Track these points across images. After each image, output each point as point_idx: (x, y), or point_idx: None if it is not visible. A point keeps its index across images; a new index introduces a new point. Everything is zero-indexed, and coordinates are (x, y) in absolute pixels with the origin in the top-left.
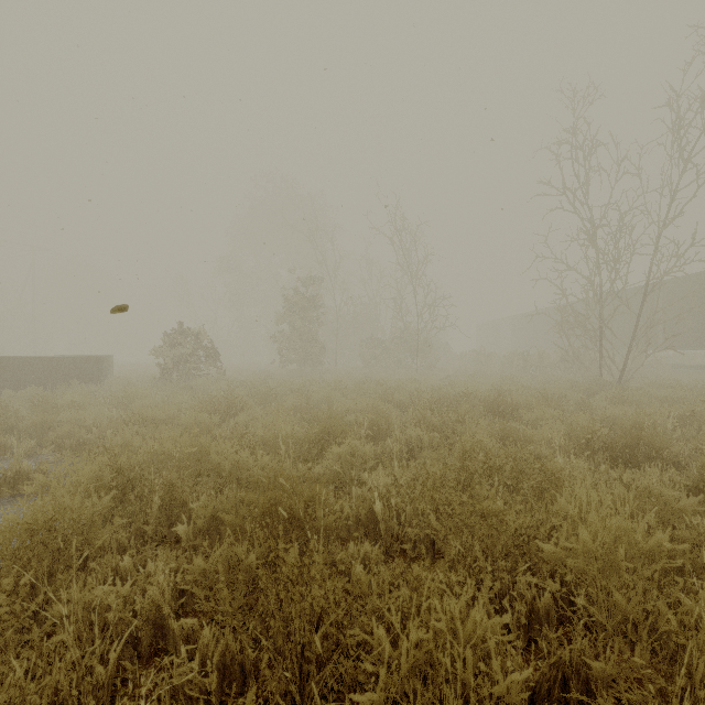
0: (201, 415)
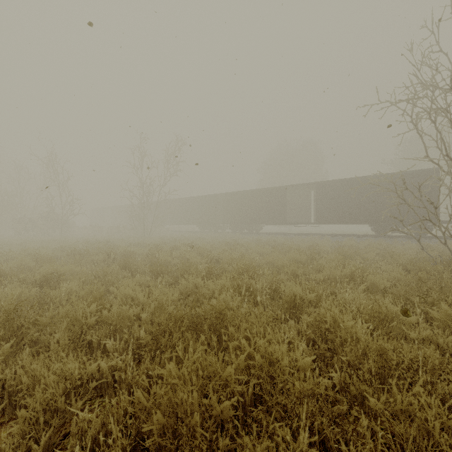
0: None
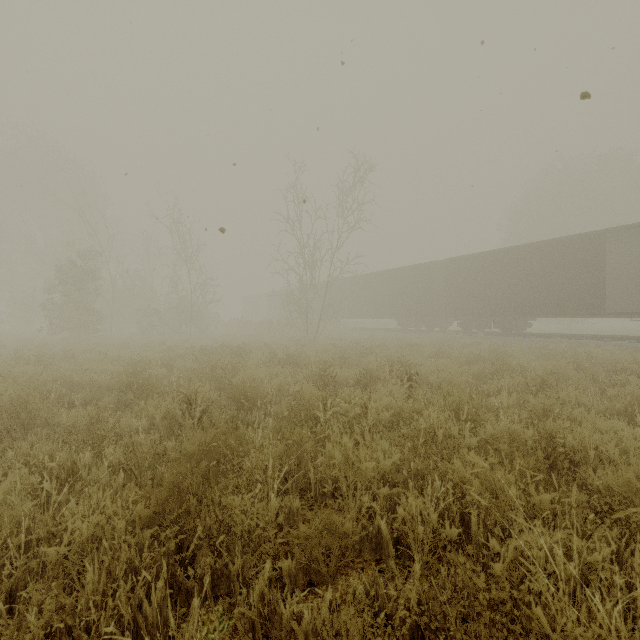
0: (26, 367)
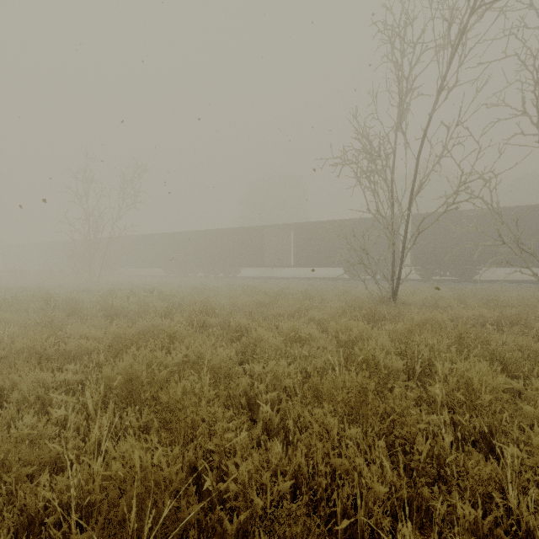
0: None
